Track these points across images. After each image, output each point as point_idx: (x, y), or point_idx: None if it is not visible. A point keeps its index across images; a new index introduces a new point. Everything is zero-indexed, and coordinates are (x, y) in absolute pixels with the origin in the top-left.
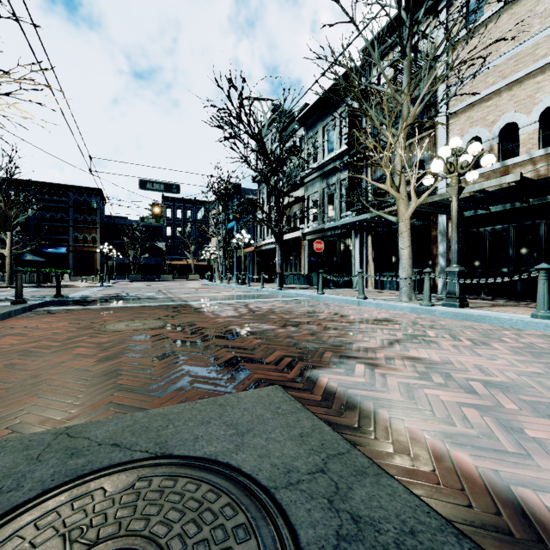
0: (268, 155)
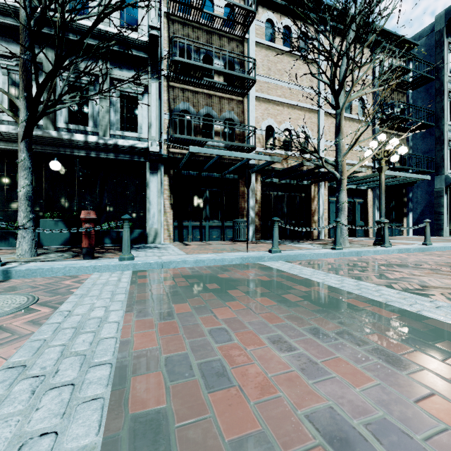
0: None
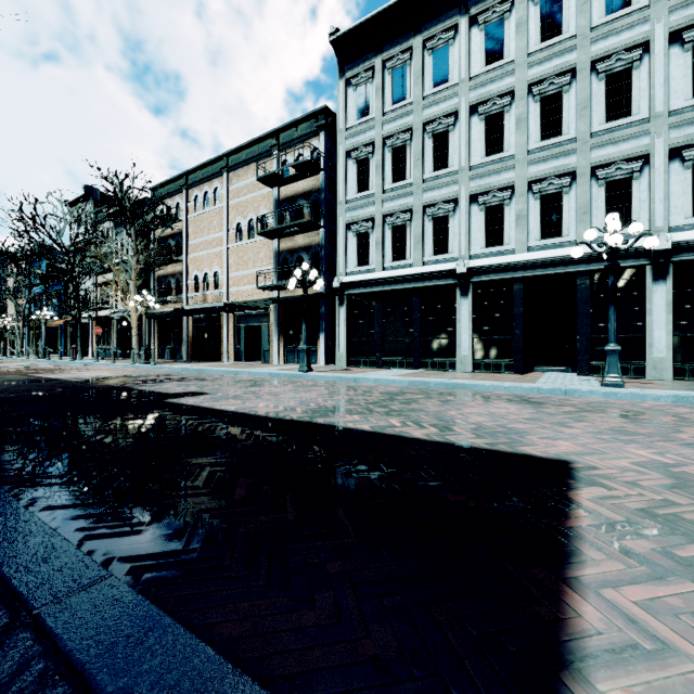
0: (67, 251)
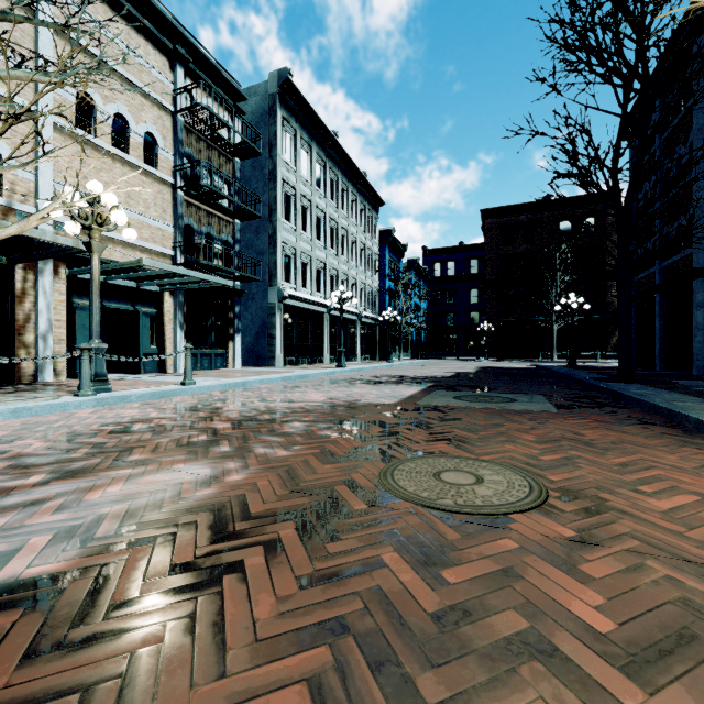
0: None
